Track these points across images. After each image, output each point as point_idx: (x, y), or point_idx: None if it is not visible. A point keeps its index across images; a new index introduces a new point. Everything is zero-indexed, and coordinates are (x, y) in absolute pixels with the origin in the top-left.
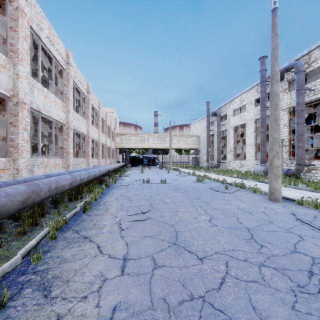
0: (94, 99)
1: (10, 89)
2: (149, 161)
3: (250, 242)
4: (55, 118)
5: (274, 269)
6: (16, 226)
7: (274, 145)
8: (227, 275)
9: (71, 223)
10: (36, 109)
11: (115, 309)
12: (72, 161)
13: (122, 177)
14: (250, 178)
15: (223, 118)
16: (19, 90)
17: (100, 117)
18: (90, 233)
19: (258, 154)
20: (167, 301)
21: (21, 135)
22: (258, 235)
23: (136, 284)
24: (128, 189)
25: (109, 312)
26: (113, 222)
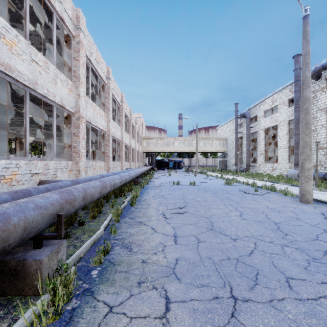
0: (126, 107)
1: (74, 107)
2: (175, 165)
3: (276, 231)
4: (100, 127)
5: (295, 248)
6: (86, 213)
7: (305, 148)
8: (255, 249)
9: (125, 213)
10: (88, 121)
11: (177, 259)
12: (111, 164)
13: (152, 180)
14: (282, 182)
15: (253, 119)
16: (80, 107)
17: (131, 123)
18: (143, 220)
19: (292, 157)
20: (212, 258)
21: (81, 143)
22: (284, 227)
23: (187, 249)
24: (161, 190)
25: (174, 261)
26: (157, 213)
